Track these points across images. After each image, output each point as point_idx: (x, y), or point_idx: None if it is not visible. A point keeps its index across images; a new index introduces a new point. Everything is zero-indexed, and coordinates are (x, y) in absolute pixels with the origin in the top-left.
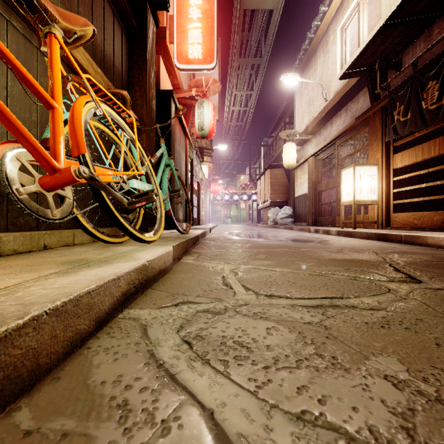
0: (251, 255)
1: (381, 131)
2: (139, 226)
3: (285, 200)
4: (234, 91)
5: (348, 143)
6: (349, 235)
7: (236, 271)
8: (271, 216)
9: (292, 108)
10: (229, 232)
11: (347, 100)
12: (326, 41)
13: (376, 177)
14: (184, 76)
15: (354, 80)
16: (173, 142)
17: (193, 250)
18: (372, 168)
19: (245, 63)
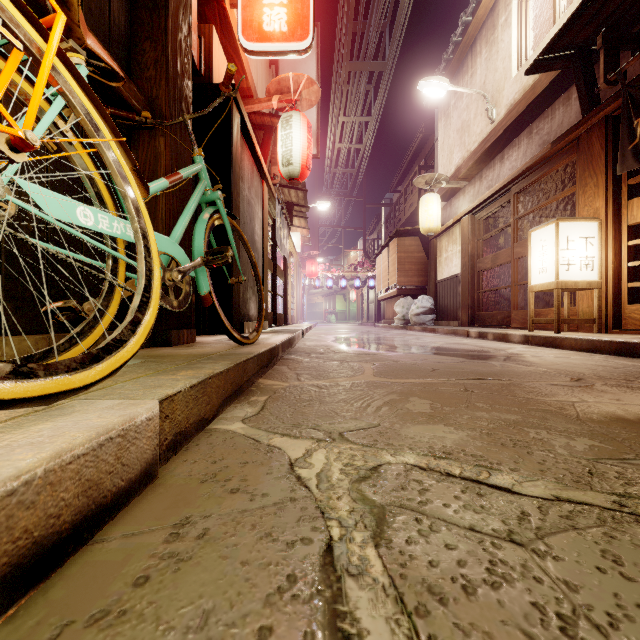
0: (393, 401)
1: (605, 159)
2: (153, 329)
3: (421, 287)
4: (341, 116)
5: (530, 190)
6: (549, 344)
7: (372, 496)
8: (400, 310)
9: (430, 145)
10: (335, 336)
11: (530, 119)
12: (492, 26)
13: (596, 241)
14: (261, 82)
15: (546, 80)
16: (237, 179)
17: (259, 380)
18: (590, 224)
19: (360, 69)
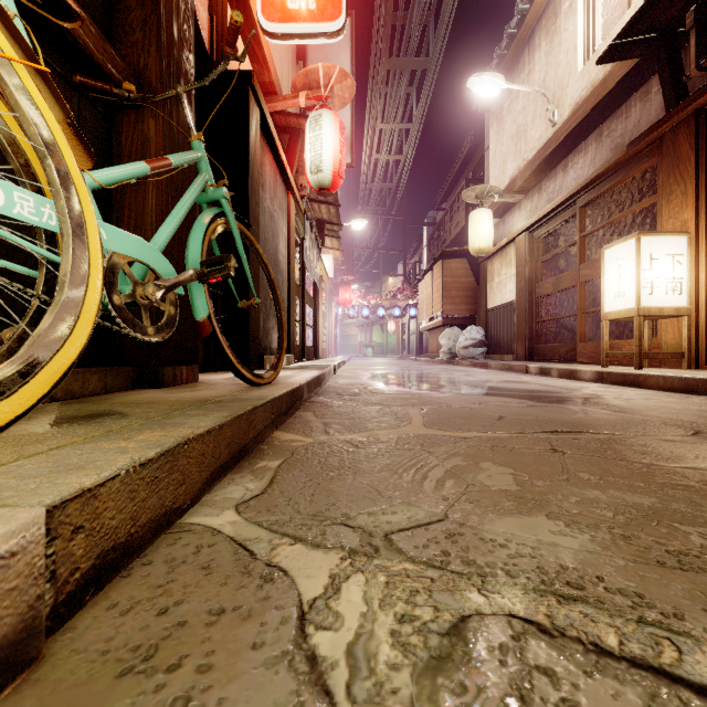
0: (459, 469)
1: (695, 161)
2: (140, 365)
3: (469, 316)
4: (378, 123)
5: (598, 203)
6: (630, 382)
7: None
8: (445, 343)
9: (479, 156)
10: (372, 372)
11: (599, 119)
12: (554, 14)
13: (685, 260)
14: (287, 78)
15: (620, 72)
16: (255, 186)
17: (274, 434)
18: (677, 239)
19: (400, 67)
